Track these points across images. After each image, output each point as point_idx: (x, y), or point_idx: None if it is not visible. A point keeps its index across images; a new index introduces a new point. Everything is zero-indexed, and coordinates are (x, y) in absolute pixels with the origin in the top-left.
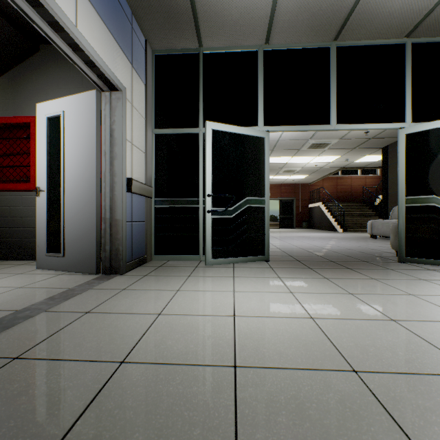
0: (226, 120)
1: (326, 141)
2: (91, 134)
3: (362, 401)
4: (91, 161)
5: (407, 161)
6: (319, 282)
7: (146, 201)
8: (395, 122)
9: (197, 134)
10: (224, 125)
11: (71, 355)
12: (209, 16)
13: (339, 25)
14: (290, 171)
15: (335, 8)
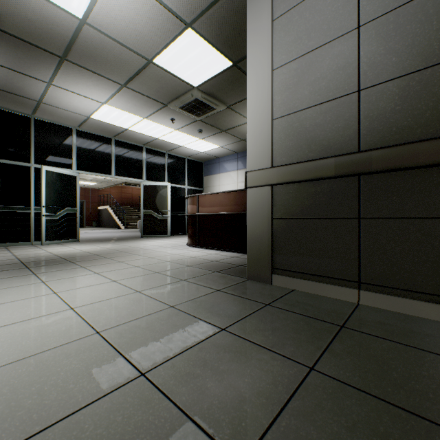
0: (52, 162)
1: None
2: None
3: (114, 250)
4: None
5: (144, 196)
6: (107, 244)
7: None
8: (140, 178)
9: (29, 167)
10: (54, 168)
11: (37, 257)
12: (46, 111)
13: (116, 134)
14: (82, 179)
15: (114, 130)
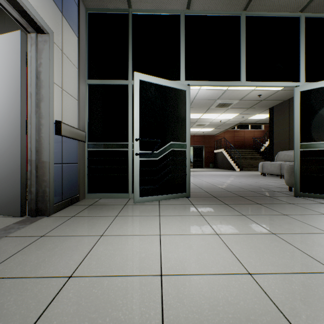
0: (152, 74)
1: (229, 102)
2: (15, 75)
3: None
4: (15, 102)
5: (301, 113)
6: (239, 220)
7: (78, 145)
8: (292, 81)
9: (127, 85)
10: (151, 77)
11: None
12: None
13: None
14: (201, 125)
15: None
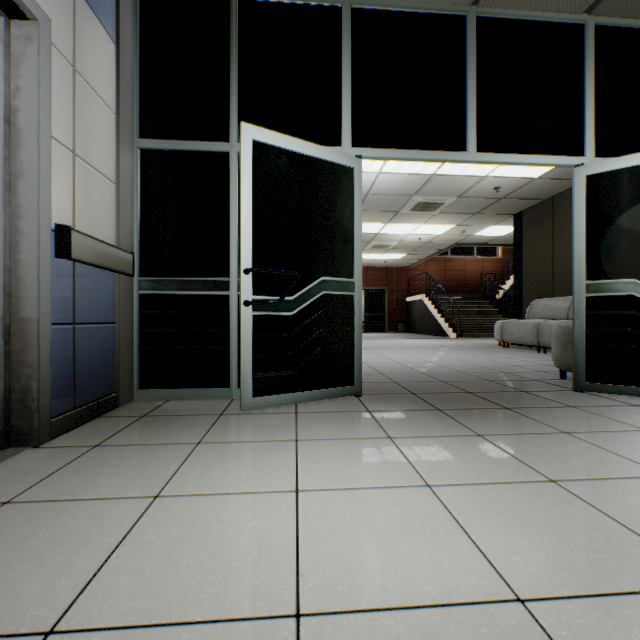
0: (283, 132)
1: (438, 200)
2: None
3: None
4: None
5: (588, 221)
6: (473, 449)
7: (117, 282)
8: (569, 154)
9: (227, 154)
10: (278, 135)
11: None
12: None
13: None
14: (382, 247)
15: None
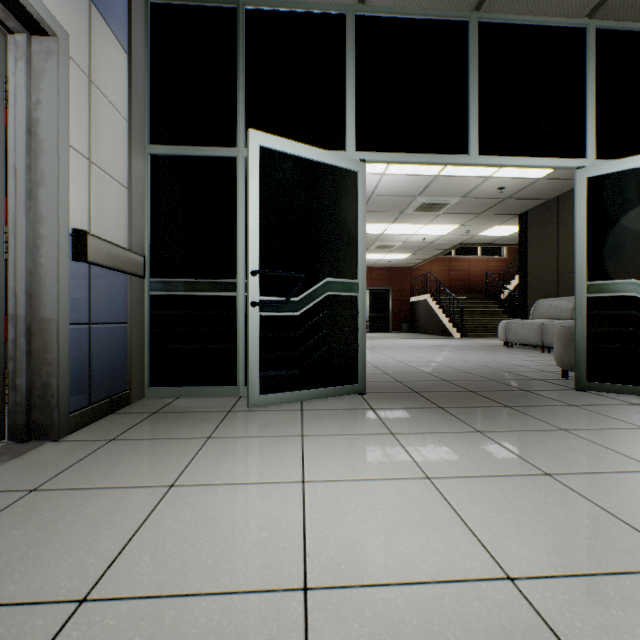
0: (288, 137)
1: (442, 201)
2: None
3: None
4: None
5: (589, 222)
6: (472, 444)
7: (129, 283)
8: (571, 156)
9: (234, 159)
10: (284, 141)
11: None
12: None
13: None
14: (386, 247)
15: None
